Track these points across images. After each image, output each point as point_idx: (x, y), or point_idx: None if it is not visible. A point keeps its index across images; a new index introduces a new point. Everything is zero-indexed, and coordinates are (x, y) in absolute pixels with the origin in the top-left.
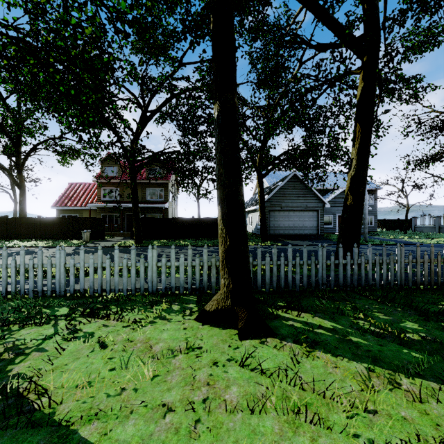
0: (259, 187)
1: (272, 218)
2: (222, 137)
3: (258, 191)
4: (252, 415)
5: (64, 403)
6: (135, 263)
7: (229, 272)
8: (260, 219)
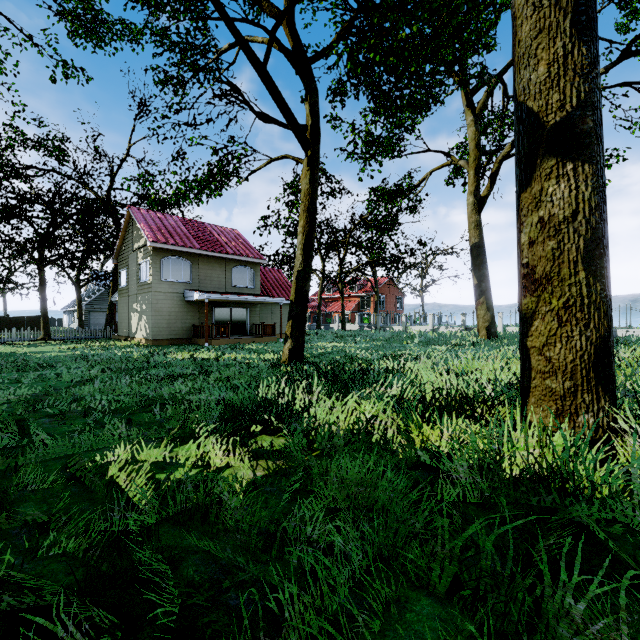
0: (77, 295)
1: (93, 317)
2: (43, 303)
3: (77, 297)
4: (47, 342)
5: (16, 343)
6: (7, 333)
7: (44, 330)
8: (78, 318)
